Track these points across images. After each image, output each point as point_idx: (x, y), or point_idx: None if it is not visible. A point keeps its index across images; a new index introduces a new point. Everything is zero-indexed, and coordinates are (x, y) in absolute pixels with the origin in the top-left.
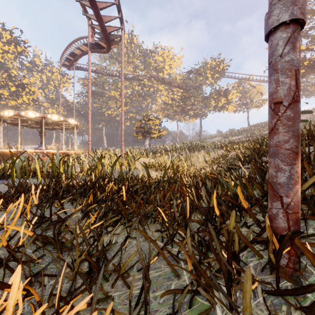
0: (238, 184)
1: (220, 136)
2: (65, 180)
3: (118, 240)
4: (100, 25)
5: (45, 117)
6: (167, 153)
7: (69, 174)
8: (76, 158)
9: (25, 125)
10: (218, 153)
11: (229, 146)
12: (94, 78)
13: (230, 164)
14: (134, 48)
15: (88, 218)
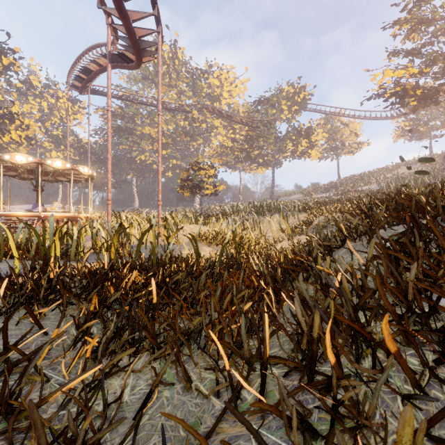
0: (351, 281)
1: (300, 192)
2: (53, 268)
3: (137, 386)
4: (125, 25)
5: (42, 164)
6: (226, 218)
7: (72, 253)
8: (89, 226)
9: (12, 174)
10: (299, 217)
11: (315, 208)
12: (119, 107)
13: (324, 239)
14: (179, 67)
15: (83, 346)
